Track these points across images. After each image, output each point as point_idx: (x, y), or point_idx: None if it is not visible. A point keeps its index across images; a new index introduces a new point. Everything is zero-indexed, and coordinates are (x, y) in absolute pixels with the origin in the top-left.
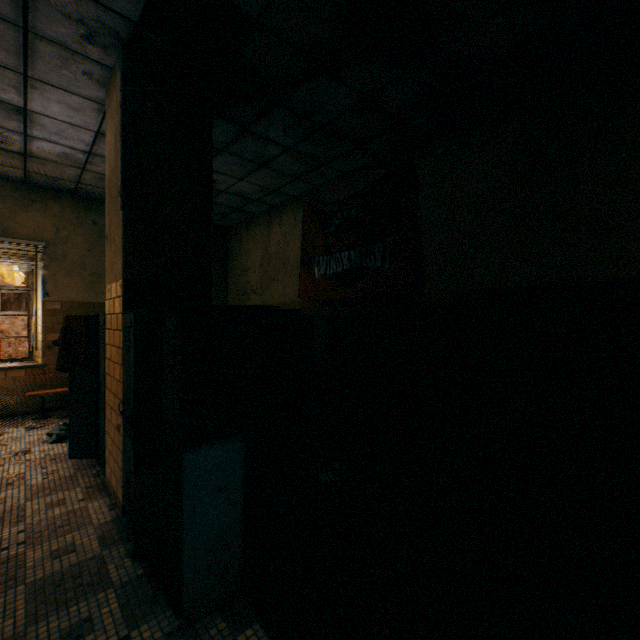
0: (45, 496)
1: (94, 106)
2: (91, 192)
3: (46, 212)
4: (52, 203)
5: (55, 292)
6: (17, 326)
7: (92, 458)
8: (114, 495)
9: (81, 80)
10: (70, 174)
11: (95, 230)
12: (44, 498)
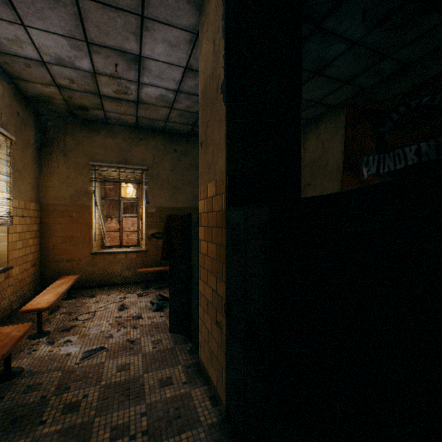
0: (156, 369)
1: (187, 37)
2: (173, 128)
3: (147, 146)
4: (150, 139)
5: (152, 200)
6: (128, 224)
7: (185, 335)
8: (211, 385)
9: (181, 7)
10: (162, 114)
11: (175, 156)
12: (155, 372)
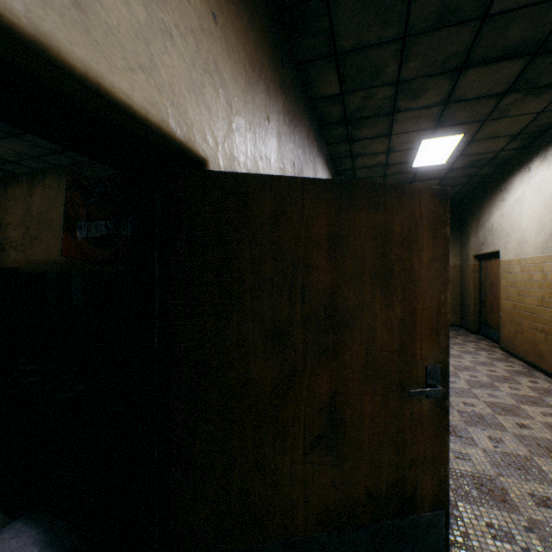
0: None
1: None
2: None
3: None
4: None
5: None
6: None
7: None
8: None
9: None
10: None
11: None
12: None
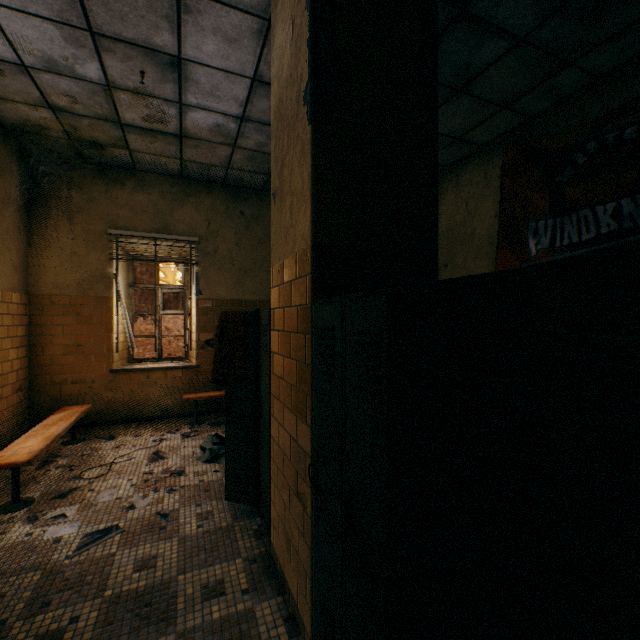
0: (199, 566)
1: (253, 26)
2: (239, 179)
3: (199, 206)
4: (204, 196)
5: (206, 289)
6: (178, 325)
7: (250, 504)
8: (289, 596)
9: None
10: (221, 157)
11: (242, 222)
12: (198, 571)
